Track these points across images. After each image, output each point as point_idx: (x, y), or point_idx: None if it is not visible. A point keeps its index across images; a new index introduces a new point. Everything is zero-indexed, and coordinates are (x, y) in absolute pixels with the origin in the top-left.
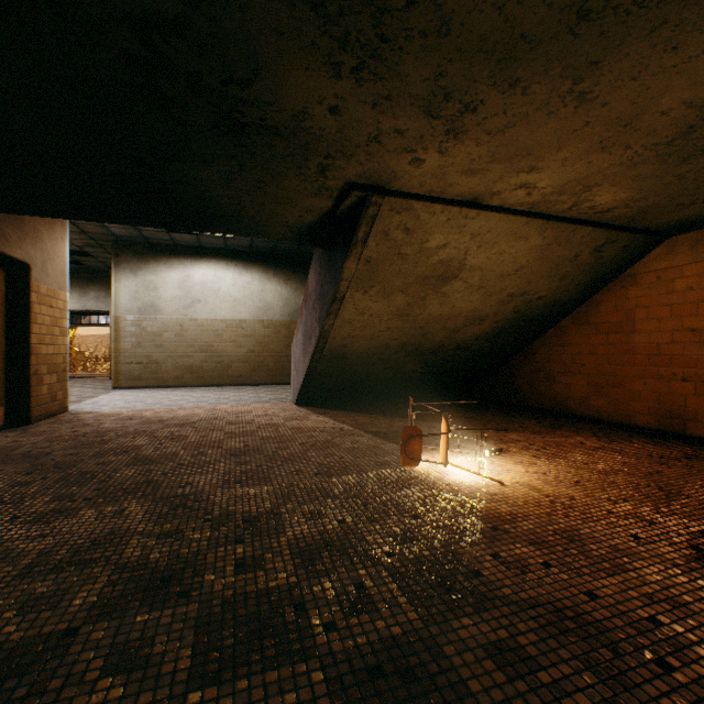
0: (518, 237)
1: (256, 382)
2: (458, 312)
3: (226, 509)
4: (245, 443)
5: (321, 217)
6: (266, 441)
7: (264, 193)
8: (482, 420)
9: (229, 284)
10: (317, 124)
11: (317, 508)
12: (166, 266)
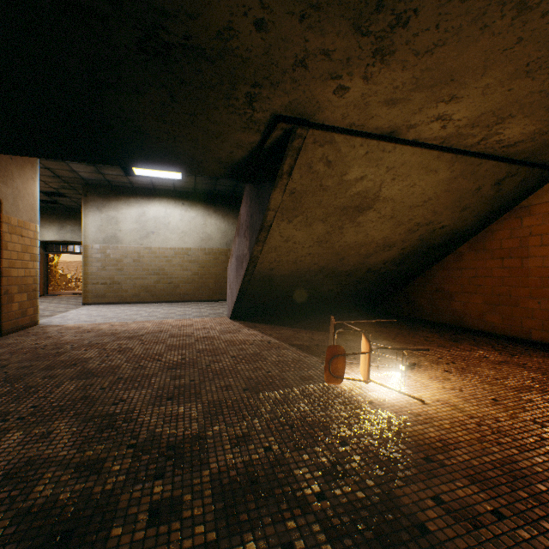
0: (429, 170)
1: (199, 299)
2: (370, 240)
3: (152, 432)
4: (183, 356)
5: (250, 152)
6: (202, 354)
7: (197, 127)
8: (390, 334)
9: (177, 219)
10: (243, 44)
11: (243, 431)
12: (126, 204)
